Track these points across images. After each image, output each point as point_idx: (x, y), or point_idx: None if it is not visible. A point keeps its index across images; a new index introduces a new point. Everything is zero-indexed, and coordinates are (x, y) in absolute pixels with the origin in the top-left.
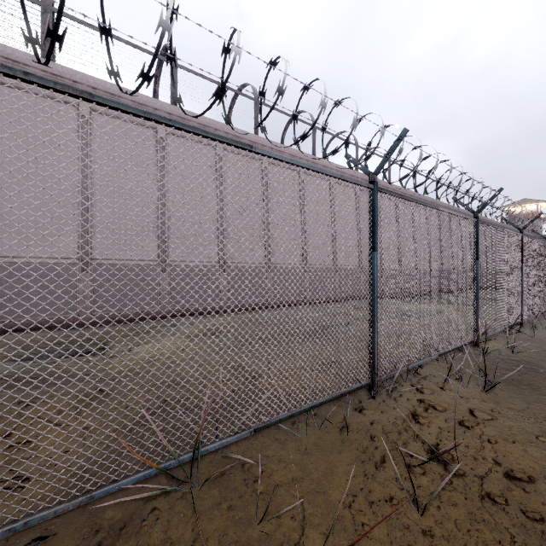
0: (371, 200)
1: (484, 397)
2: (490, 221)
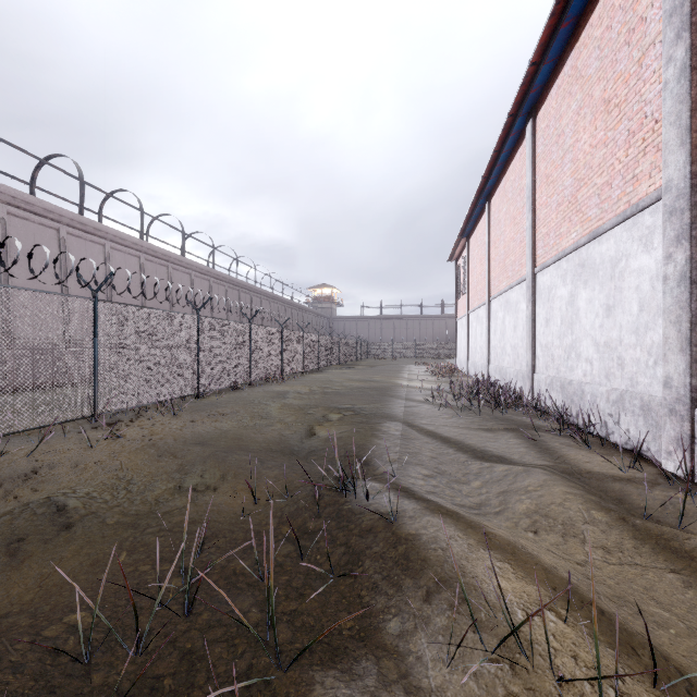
0: (94, 307)
1: (172, 418)
2: (290, 302)
